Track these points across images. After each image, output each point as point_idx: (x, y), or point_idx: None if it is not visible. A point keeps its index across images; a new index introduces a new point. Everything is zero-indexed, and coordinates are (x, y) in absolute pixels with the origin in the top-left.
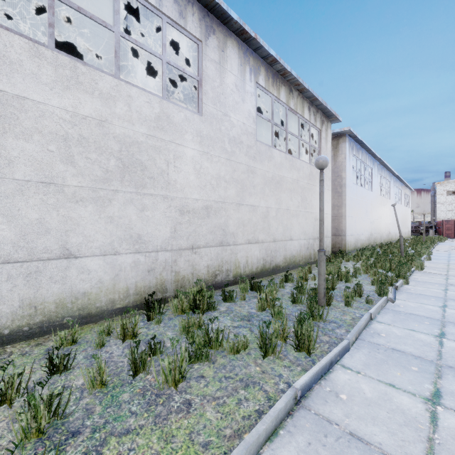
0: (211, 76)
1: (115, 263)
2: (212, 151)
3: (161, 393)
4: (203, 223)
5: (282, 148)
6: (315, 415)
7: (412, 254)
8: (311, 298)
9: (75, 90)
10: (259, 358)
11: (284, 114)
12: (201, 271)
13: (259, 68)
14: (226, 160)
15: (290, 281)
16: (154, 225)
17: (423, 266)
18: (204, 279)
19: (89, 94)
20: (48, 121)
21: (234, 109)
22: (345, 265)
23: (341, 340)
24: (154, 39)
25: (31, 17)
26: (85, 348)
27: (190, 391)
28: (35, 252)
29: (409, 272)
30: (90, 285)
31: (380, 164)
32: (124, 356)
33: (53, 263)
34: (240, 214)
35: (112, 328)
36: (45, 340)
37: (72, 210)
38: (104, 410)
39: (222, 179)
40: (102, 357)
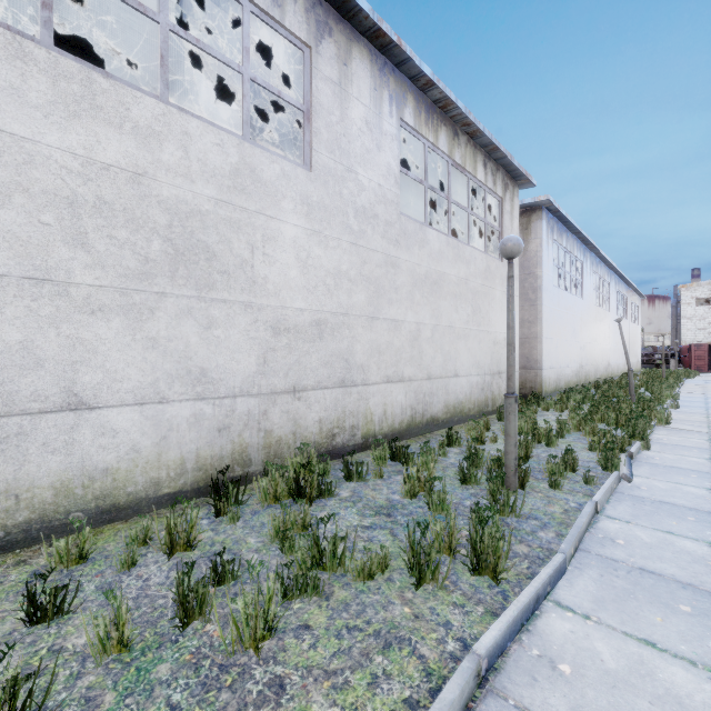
0: (326, 105)
1: (161, 417)
2: (328, 229)
3: (230, 663)
4: (313, 349)
5: (441, 228)
6: (516, 710)
7: (649, 399)
8: (495, 478)
9: (88, 120)
10: (409, 589)
11: (443, 174)
12: (309, 430)
13: (404, 95)
14: (350, 245)
15: (456, 444)
16: (229, 352)
17: (669, 419)
18: (314, 443)
19: (114, 127)
20: (41, 172)
21: (365, 160)
22: (543, 417)
23: (550, 551)
24: (232, 46)
25: (27, 7)
26: (102, 570)
27: (284, 658)
28: (16, 400)
29: (651, 429)
30: (117, 456)
31: (595, 256)
32: (169, 585)
33: (50, 419)
34: (374, 334)
35: (152, 532)
36: (34, 555)
37: (83, 326)
38: (119, 701)
39: (345, 276)
40: (130, 588)
